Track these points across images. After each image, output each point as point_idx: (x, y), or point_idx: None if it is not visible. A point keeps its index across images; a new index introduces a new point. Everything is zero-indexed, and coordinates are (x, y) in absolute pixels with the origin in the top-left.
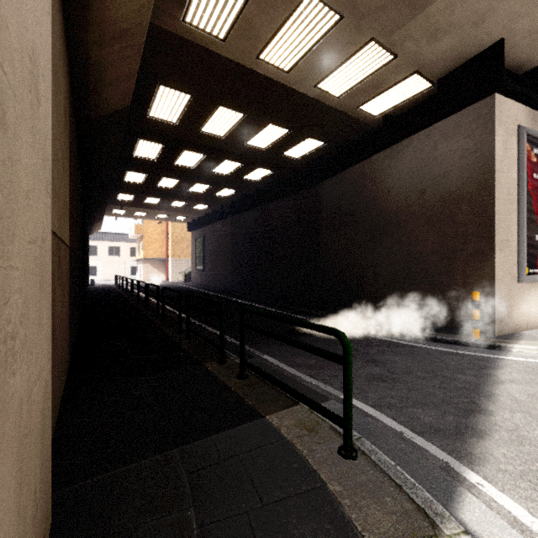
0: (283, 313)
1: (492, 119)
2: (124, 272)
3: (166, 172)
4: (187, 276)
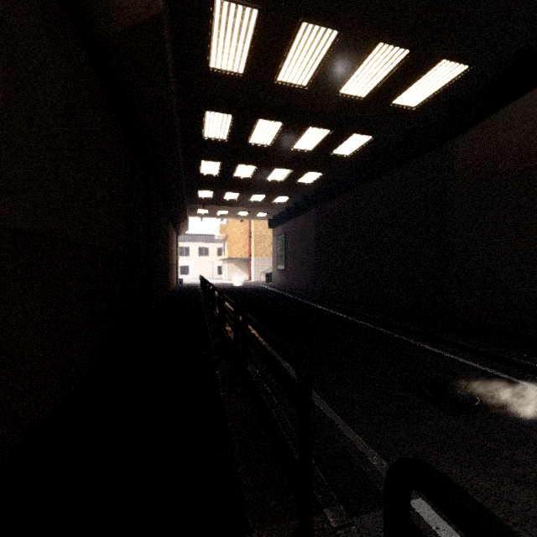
0: (400, 339)
1: None
2: (212, 272)
3: (240, 157)
4: (268, 276)
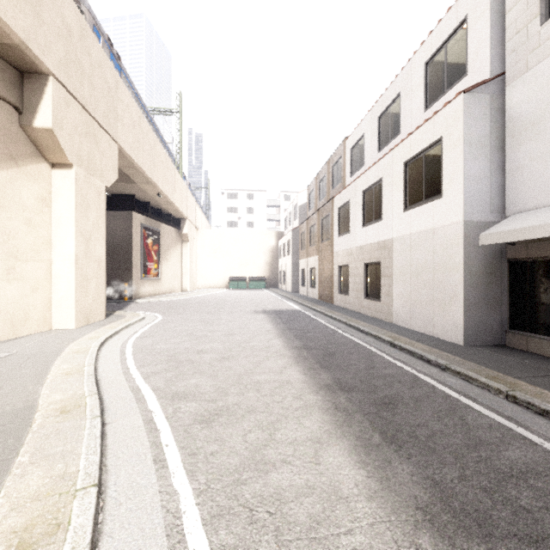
0: None
1: (132, 220)
2: None
3: None
4: None
